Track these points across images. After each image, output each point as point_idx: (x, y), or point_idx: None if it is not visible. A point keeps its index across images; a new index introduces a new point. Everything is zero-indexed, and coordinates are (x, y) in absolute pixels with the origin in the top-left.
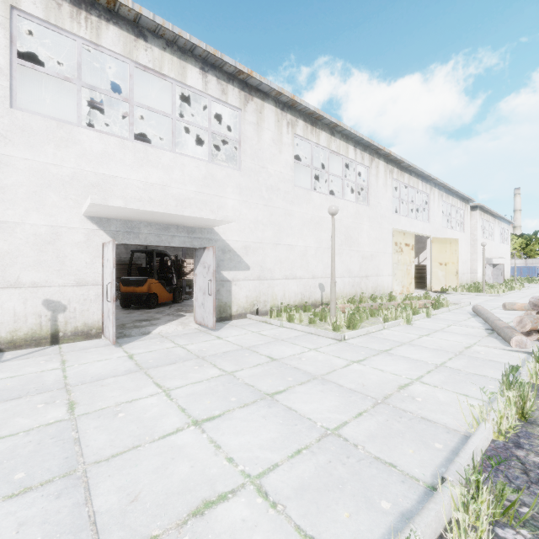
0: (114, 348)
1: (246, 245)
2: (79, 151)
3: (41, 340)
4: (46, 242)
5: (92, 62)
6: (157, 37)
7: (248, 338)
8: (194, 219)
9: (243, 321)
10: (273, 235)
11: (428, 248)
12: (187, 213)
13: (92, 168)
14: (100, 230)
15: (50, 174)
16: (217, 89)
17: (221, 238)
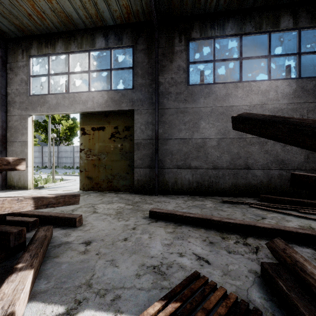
0: None
1: None
2: None
3: None
4: None
5: None
6: None
7: None
8: None
9: None
10: None
11: (29, 130)
12: None
13: None
14: None
15: None
16: None
17: None
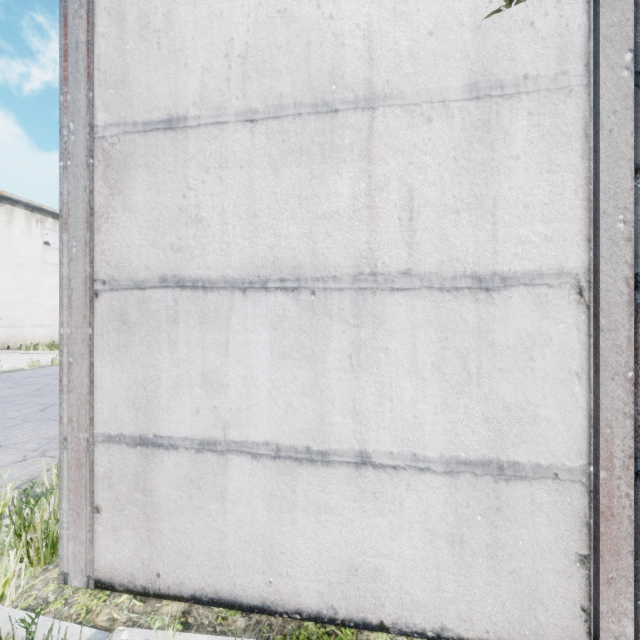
0: None
1: None
2: None
3: None
4: None
5: None
6: None
7: (1, 357)
8: None
9: None
10: (23, 297)
11: None
12: None
13: None
14: None
15: None
16: None
17: None
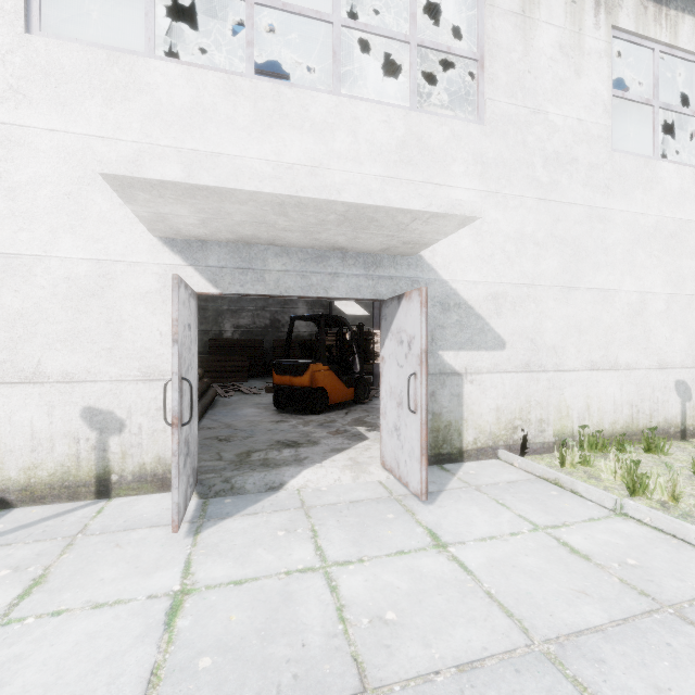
0: (179, 537)
1: (496, 292)
2: (148, 106)
3: (79, 488)
4: (88, 292)
5: (220, 4)
6: None
7: (531, 563)
8: (371, 219)
9: (492, 468)
10: (560, 267)
11: None
12: (350, 195)
13: (172, 140)
14: (188, 266)
15: (94, 158)
16: None
17: (440, 278)
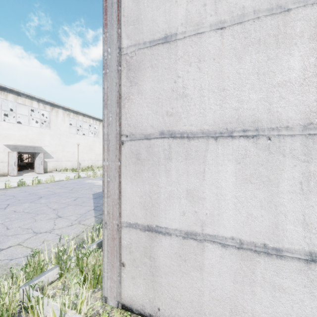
0: (16, 177)
1: (52, 151)
2: (2, 128)
3: None
4: None
5: None
6: (24, 95)
7: (54, 174)
8: (37, 146)
9: (52, 173)
10: (62, 148)
11: None
12: (36, 145)
13: (5, 132)
14: (7, 148)
15: None
16: (43, 107)
17: (44, 149)
